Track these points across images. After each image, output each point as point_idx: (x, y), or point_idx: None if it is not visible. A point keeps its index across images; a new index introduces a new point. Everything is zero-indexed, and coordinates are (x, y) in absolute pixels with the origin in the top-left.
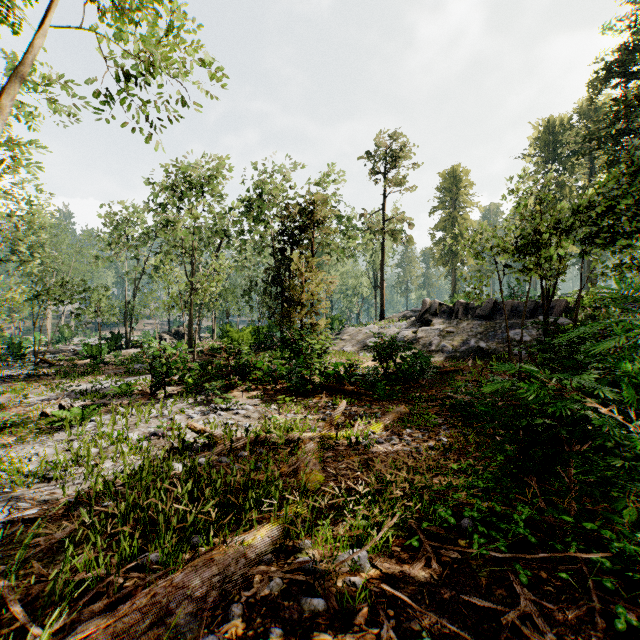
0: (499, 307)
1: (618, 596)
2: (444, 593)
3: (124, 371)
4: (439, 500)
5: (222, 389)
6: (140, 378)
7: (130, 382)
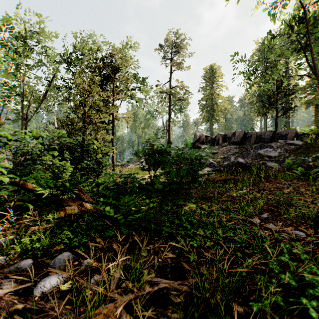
0: (247, 136)
1: None
2: None
3: None
4: None
5: None
6: None
7: None
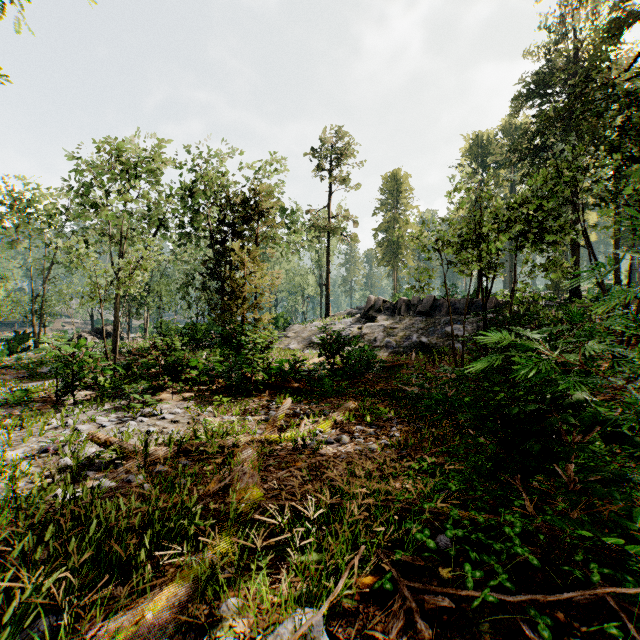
0: (438, 304)
1: None
2: None
3: (27, 375)
4: (404, 510)
5: (148, 392)
6: (46, 383)
7: (30, 388)
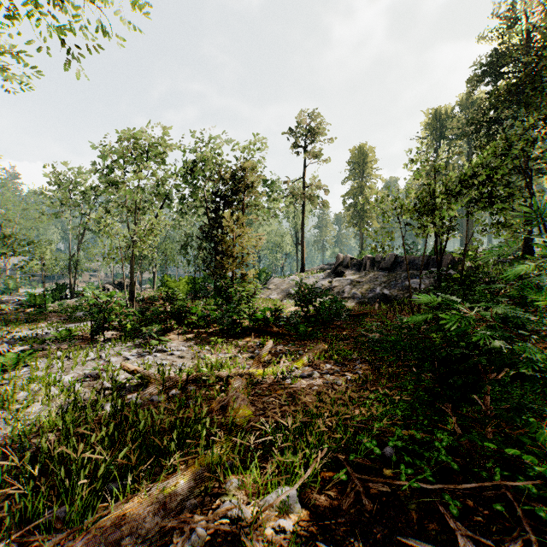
0: (399, 261)
1: (545, 522)
2: (377, 532)
3: (66, 318)
4: (360, 429)
5: (159, 333)
6: (81, 324)
7: (71, 328)
